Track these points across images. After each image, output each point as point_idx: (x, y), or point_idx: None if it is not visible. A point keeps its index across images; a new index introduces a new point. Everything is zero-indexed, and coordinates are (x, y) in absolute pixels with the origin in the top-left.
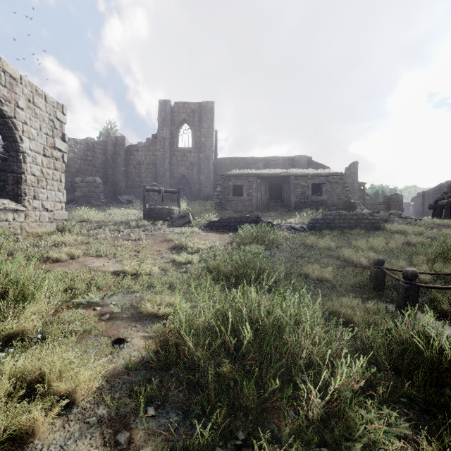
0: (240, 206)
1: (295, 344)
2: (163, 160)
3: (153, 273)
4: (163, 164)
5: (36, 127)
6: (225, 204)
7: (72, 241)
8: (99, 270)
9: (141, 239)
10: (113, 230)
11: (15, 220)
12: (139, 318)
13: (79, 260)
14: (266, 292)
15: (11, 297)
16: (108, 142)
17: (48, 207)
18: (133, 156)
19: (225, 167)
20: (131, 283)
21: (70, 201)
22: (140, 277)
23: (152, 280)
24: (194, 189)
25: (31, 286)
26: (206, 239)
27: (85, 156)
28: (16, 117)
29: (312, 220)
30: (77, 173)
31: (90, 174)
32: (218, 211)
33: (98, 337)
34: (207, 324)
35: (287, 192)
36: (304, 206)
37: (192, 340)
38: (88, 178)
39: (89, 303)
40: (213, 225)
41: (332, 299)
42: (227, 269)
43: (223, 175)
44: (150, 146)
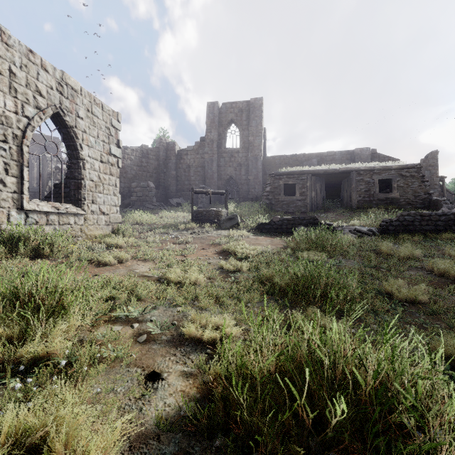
0: (292, 206)
1: (430, 446)
2: (211, 162)
3: (198, 282)
4: (211, 166)
5: (94, 135)
6: (275, 205)
7: (123, 244)
8: (144, 276)
9: (189, 242)
10: (162, 233)
11: (76, 223)
12: (179, 343)
13: (127, 264)
14: (335, 315)
15: (48, 307)
16: (160, 148)
17: (104, 211)
18: (183, 160)
19: (275, 166)
20: (174, 294)
21: (127, 205)
22: (184, 287)
23: (197, 291)
24: (241, 191)
25: (70, 295)
26: (255, 244)
27: (140, 162)
28: (77, 126)
29: (384, 221)
30: (133, 178)
31: (144, 179)
32: (268, 212)
33: (130, 368)
34: (267, 374)
35: (348, 189)
36: (368, 205)
37: (246, 394)
38: (142, 183)
39: (128, 317)
40: (263, 228)
41: (437, 333)
42: (284, 281)
43: (273, 174)
44: (198, 150)
